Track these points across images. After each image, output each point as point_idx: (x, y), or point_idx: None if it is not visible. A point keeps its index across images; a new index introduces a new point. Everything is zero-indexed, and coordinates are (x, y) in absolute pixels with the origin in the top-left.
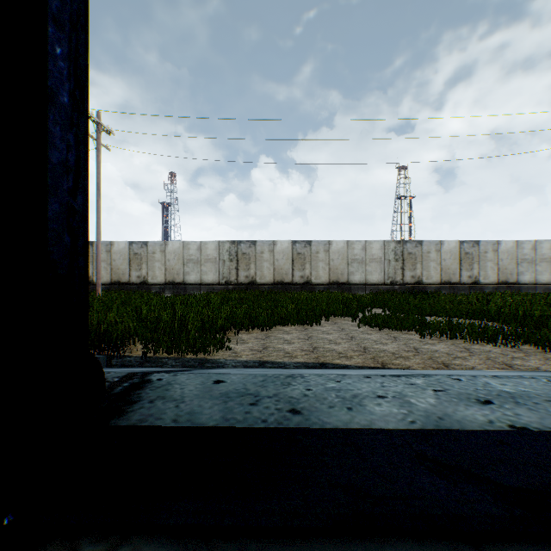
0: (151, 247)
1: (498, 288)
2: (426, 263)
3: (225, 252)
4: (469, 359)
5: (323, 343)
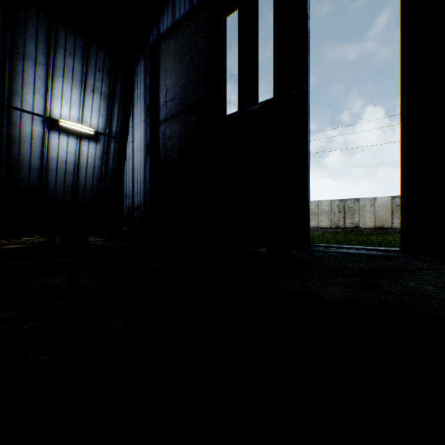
0: None
1: None
2: None
3: (335, 207)
4: None
5: None
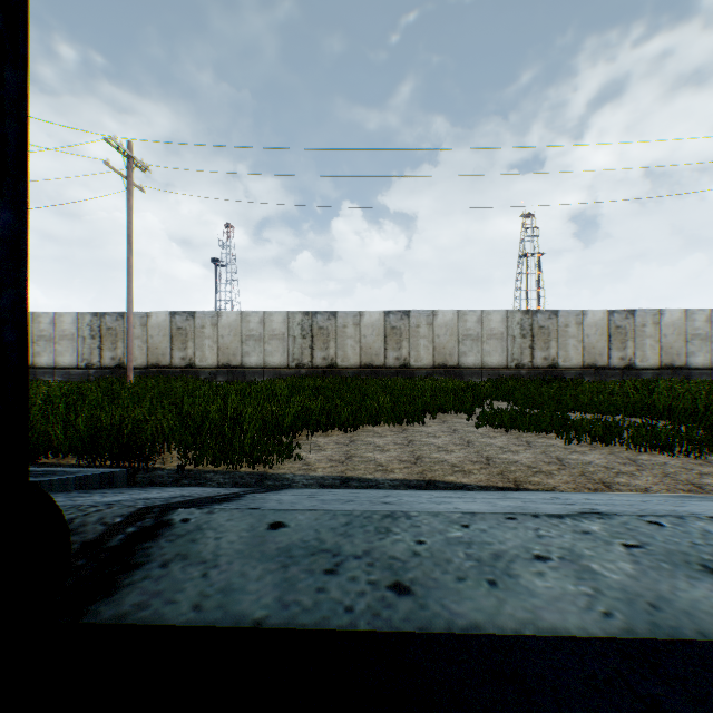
0: (199, 319)
1: (660, 374)
2: (563, 341)
3: (296, 326)
4: (638, 476)
5: (429, 451)
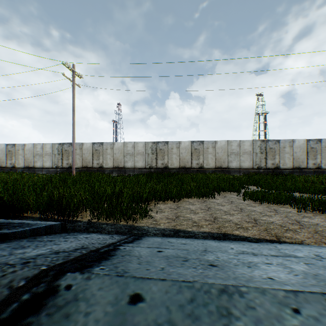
0: (105, 146)
1: None
2: (282, 155)
3: (149, 148)
4: None
5: (220, 214)
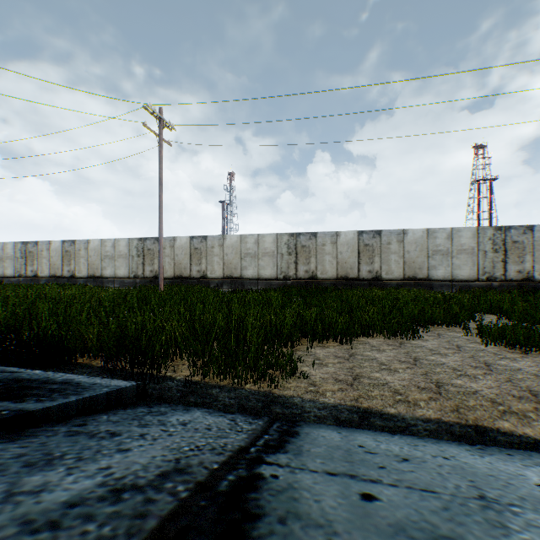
0: (209, 241)
1: None
2: (539, 254)
3: (283, 245)
4: None
5: (445, 375)
